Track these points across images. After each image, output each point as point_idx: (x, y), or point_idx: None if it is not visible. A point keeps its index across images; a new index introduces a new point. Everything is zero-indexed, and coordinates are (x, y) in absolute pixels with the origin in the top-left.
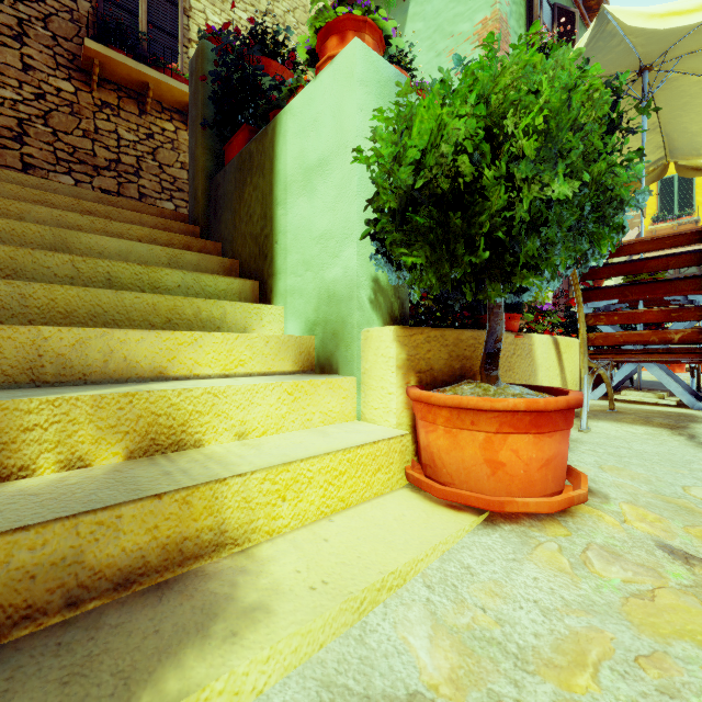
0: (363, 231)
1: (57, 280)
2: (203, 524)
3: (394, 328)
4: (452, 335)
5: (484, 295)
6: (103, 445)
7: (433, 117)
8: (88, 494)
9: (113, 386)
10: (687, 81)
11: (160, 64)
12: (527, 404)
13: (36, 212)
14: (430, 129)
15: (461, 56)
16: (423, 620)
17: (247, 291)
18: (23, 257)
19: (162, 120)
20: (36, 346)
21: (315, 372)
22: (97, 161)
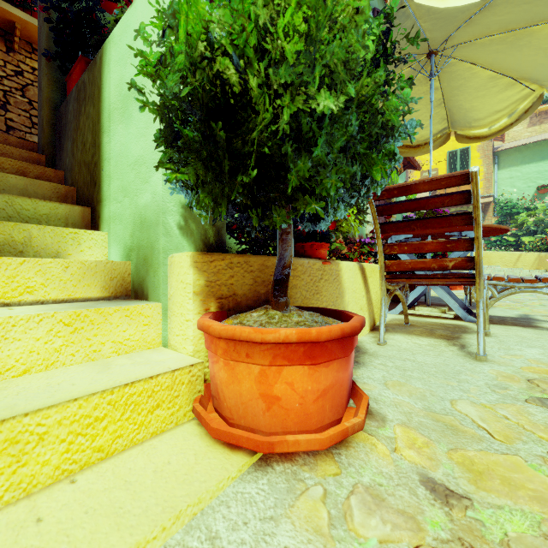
0: (162, 154)
1: None
2: None
3: (191, 254)
4: (257, 261)
5: (270, 221)
6: None
7: (197, 16)
8: None
9: None
10: (462, 67)
11: (27, 5)
12: (299, 335)
13: None
14: (198, 33)
15: None
16: None
17: (75, 216)
18: None
19: (33, 59)
20: None
21: (131, 297)
22: None
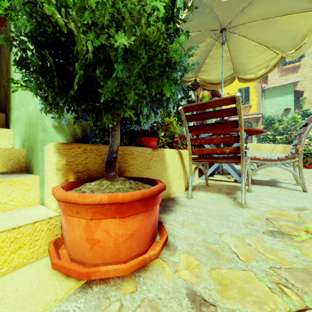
0: None
1: None
2: None
3: (55, 143)
4: (105, 148)
5: (101, 122)
6: None
7: None
8: None
9: None
10: (239, 39)
11: None
12: (109, 198)
13: None
14: None
15: None
16: None
17: None
18: None
19: None
20: None
21: (24, 172)
22: None
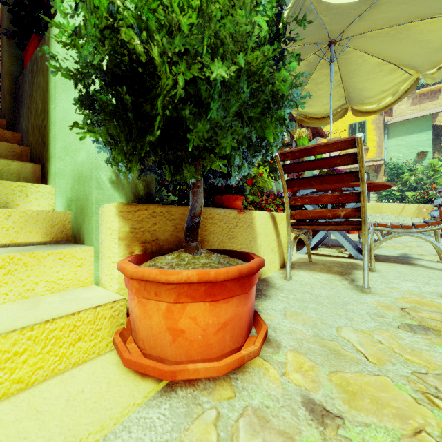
0: None
1: None
2: None
3: (117, 204)
4: (178, 211)
5: (181, 176)
6: None
7: None
8: None
9: None
10: (355, 54)
11: None
12: (199, 276)
13: None
14: None
15: None
16: None
17: (27, 172)
18: None
19: None
20: None
21: (71, 242)
22: None
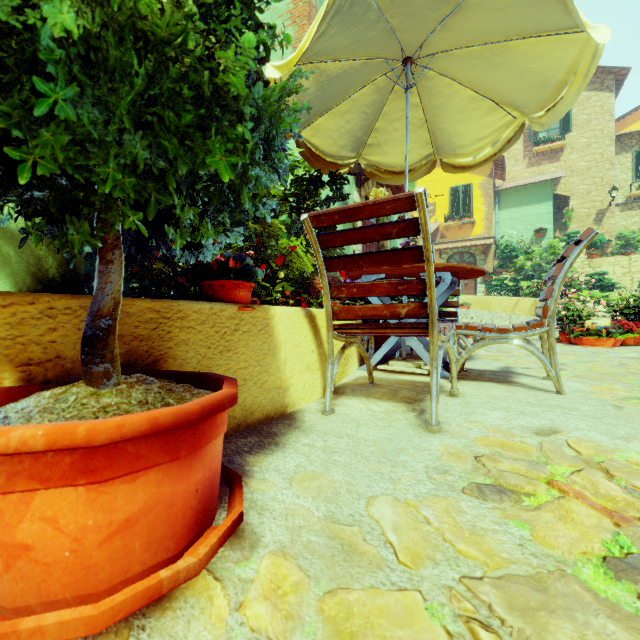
0: None
1: None
2: None
3: None
4: None
5: (62, 240)
6: None
7: None
8: None
9: None
10: (441, 82)
11: None
12: (49, 437)
13: None
14: None
15: None
16: None
17: None
18: None
19: None
20: None
21: None
22: None
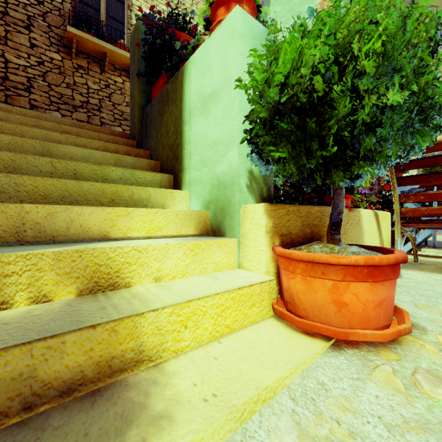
0: (242, 138)
1: (42, 174)
2: (126, 346)
3: (264, 205)
4: (304, 209)
5: (330, 180)
6: (61, 286)
7: (294, 50)
8: (44, 324)
9: (71, 245)
10: None
11: (113, 40)
12: (365, 260)
13: (32, 132)
14: (292, 59)
15: (313, 8)
16: (291, 429)
17: (165, 181)
18: (20, 159)
19: (115, 75)
20: (21, 217)
21: (209, 235)
22: (75, 103)
